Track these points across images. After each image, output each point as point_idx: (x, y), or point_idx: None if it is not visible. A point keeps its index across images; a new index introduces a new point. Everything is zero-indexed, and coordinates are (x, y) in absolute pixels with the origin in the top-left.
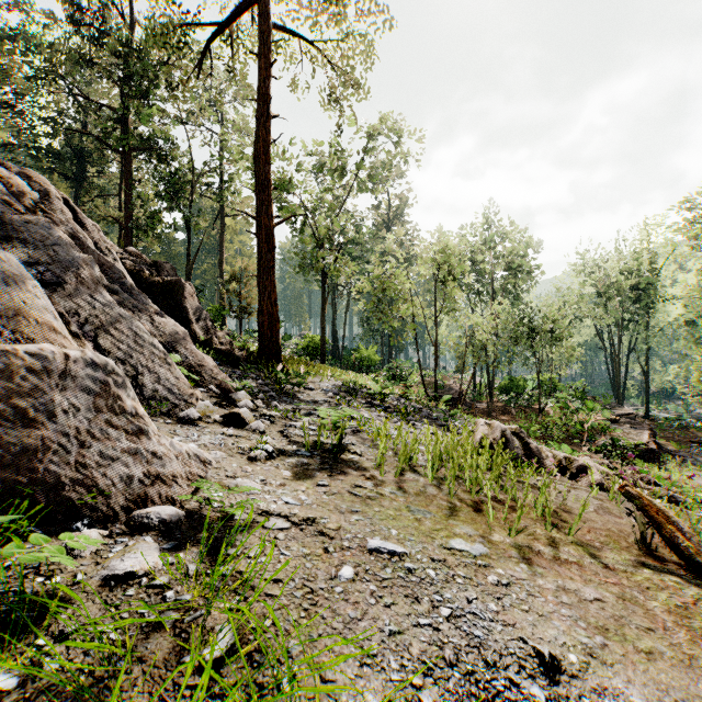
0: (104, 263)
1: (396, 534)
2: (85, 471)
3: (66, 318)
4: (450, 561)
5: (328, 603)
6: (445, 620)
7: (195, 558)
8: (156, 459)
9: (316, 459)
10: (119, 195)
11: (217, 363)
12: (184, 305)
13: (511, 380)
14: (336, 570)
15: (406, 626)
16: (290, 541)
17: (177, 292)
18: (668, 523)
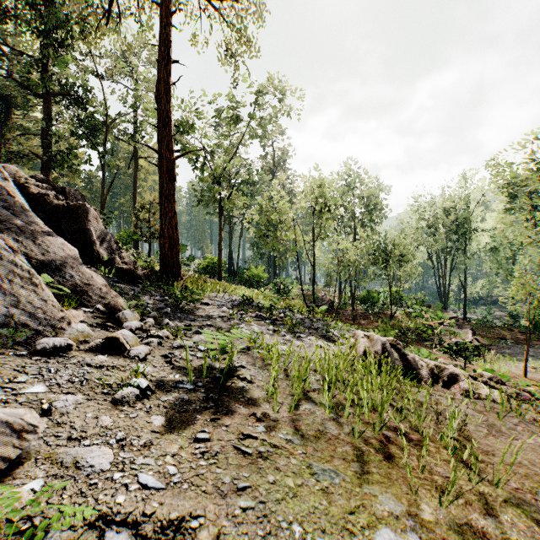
0: None
1: (301, 536)
2: None
3: None
4: None
5: None
6: None
7: None
8: None
9: (199, 393)
10: (41, 135)
11: (117, 281)
12: (88, 227)
13: (368, 292)
14: None
15: None
16: None
17: (80, 215)
18: None
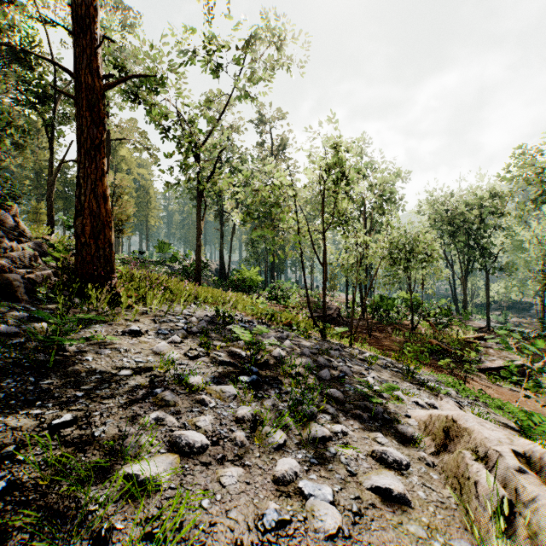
0: None
1: None
2: None
3: None
4: None
5: None
6: None
7: None
8: None
9: None
10: None
11: None
12: None
13: (380, 298)
14: None
15: None
16: None
17: None
18: None
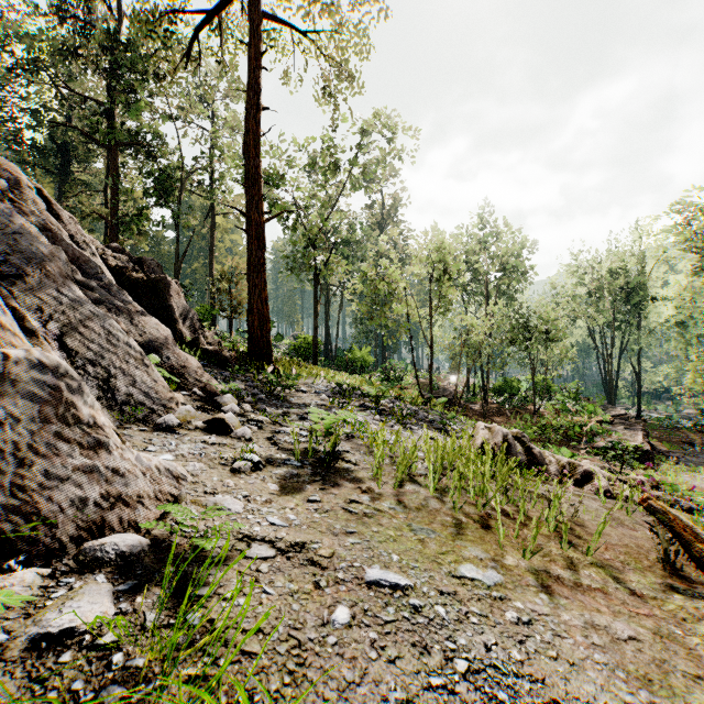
0: (80, 257)
1: (398, 561)
2: (24, 495)
3: (21, 313)
4: (461, 593)
5: (319, 661)
6: (462, 677)
7: (157, 603)
8: (117, 476)
9: (307, 469)
10: (104, 191)
11: (204, 364)
12: (170, 303)
13: (505, 381)
14: (328, 613)
15: (415, 690)
16: (274, 574)
17: (162, 290)
18: (695, 540)
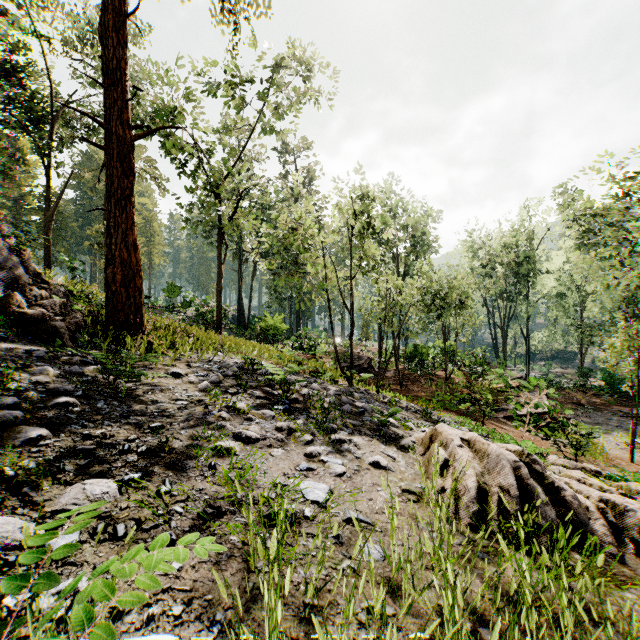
0: None
1: None
2: None
3: None
4: None
5: None
6: None
7: None
8: None
9: None
10: None
11: (0, 337)
12: None
13: (415, 347)
14: None
15: None
16: None
17: None
18: None
